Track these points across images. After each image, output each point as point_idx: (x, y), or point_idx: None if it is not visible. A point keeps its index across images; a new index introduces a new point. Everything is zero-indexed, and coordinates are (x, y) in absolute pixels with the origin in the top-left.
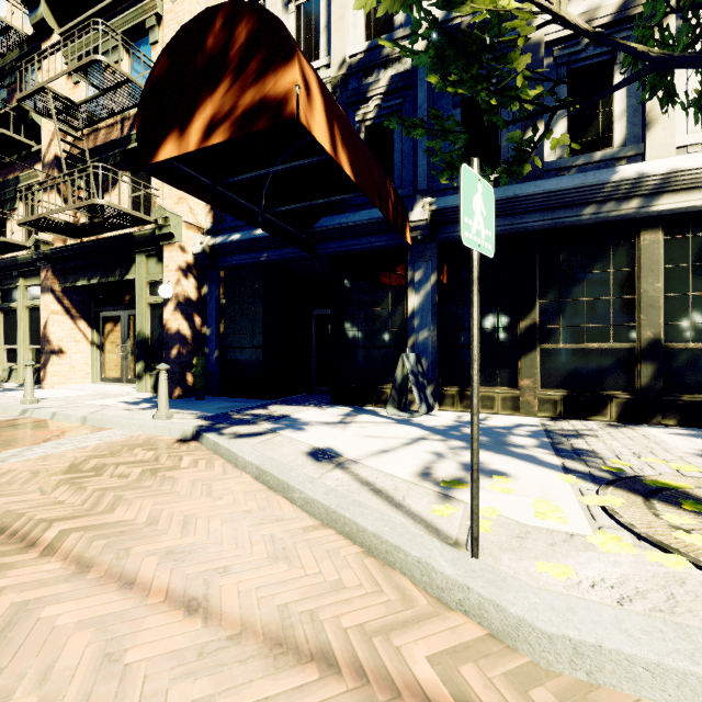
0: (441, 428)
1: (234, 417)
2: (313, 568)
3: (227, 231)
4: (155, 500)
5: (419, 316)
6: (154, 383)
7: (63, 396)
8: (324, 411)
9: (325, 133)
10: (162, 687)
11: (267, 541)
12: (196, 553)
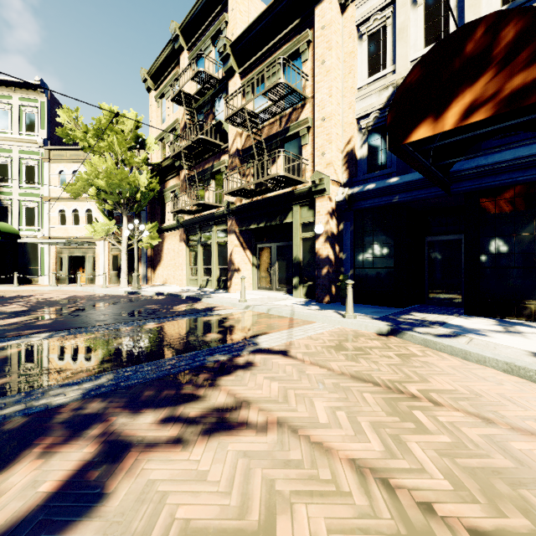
0: None
1: (400, 320)
2: None
3: (358, 183)
4: (446, 378)
5: None
6: (305, 292)
7: (251, 298)
8: (471, 320)
9: None
10: None
11: None
12: None
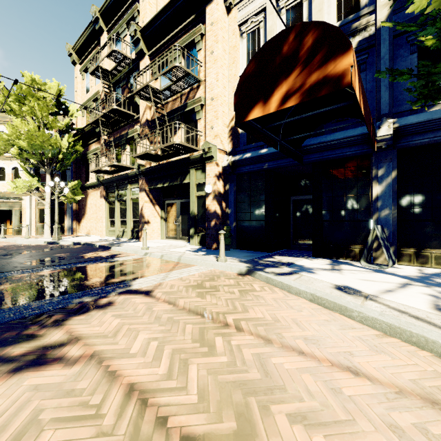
0: (414, 277)
1: (260, 262)
2: (408, 361)
3: (240, 152)
4: (264, 308)
5: (381, 200)
6: (199, 240)
7: (155, 246)
8: (313, 261)
9: (358, 90)
10: (382, 412)
11: (358, 340)
12: (321, 341)
